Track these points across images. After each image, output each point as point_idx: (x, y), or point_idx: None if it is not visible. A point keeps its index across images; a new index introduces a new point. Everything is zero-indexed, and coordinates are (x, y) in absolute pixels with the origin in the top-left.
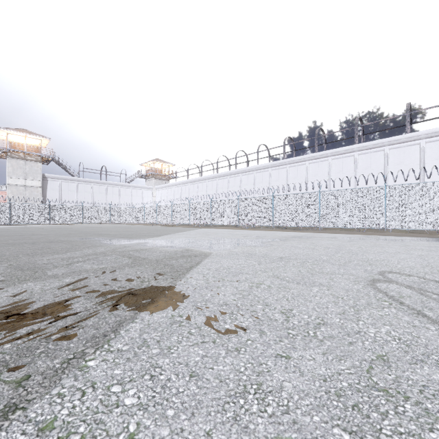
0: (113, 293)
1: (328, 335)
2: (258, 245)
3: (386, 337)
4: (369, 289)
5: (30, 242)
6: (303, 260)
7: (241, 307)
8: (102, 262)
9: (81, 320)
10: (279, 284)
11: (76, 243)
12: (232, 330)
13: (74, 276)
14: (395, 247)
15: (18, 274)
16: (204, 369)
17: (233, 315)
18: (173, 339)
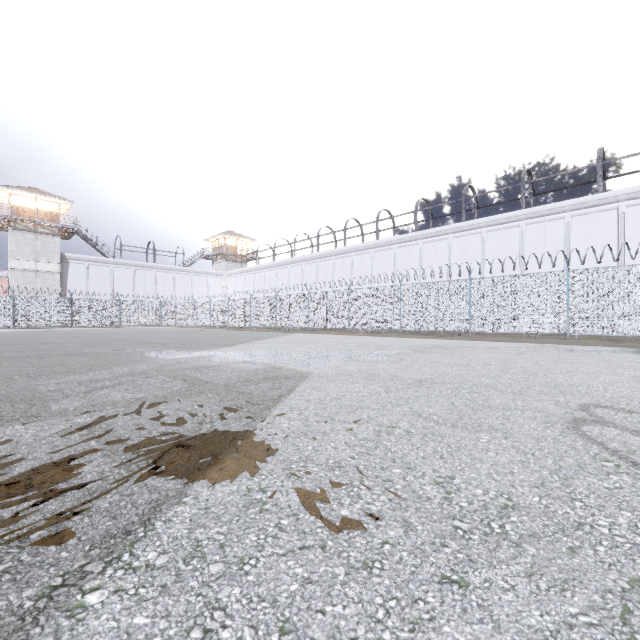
0: (151, 444)
1: (527, 532)
2: (382, 359)
3: (633, 537)
4: (573, 436)
5: (36, 355)
6: (455, 386)
7: (365, 472)
8: (141, 388)
9: (89, 499)
10: (423, 427)
11: (105, 356)
12: (355, 522)
13: (92, 413)
14: (591, 364)
15: (3, 408)
16: (308, 613)
17: (353, 488)
18: (250, 541)
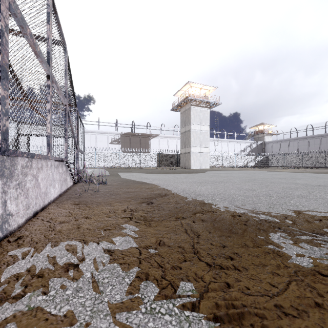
0: None
1: None
2: None
3: None
4: None
5: None
6: None
7: None
8: None
9: None
10: None
11: None
12: None
13: None
14: None
15: None
16: None
17: None
18: None
